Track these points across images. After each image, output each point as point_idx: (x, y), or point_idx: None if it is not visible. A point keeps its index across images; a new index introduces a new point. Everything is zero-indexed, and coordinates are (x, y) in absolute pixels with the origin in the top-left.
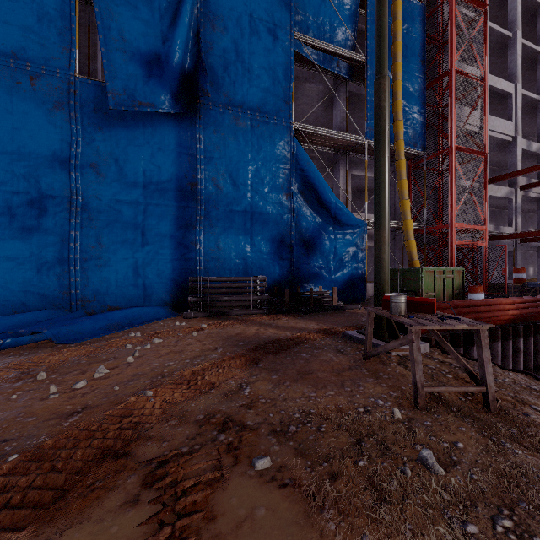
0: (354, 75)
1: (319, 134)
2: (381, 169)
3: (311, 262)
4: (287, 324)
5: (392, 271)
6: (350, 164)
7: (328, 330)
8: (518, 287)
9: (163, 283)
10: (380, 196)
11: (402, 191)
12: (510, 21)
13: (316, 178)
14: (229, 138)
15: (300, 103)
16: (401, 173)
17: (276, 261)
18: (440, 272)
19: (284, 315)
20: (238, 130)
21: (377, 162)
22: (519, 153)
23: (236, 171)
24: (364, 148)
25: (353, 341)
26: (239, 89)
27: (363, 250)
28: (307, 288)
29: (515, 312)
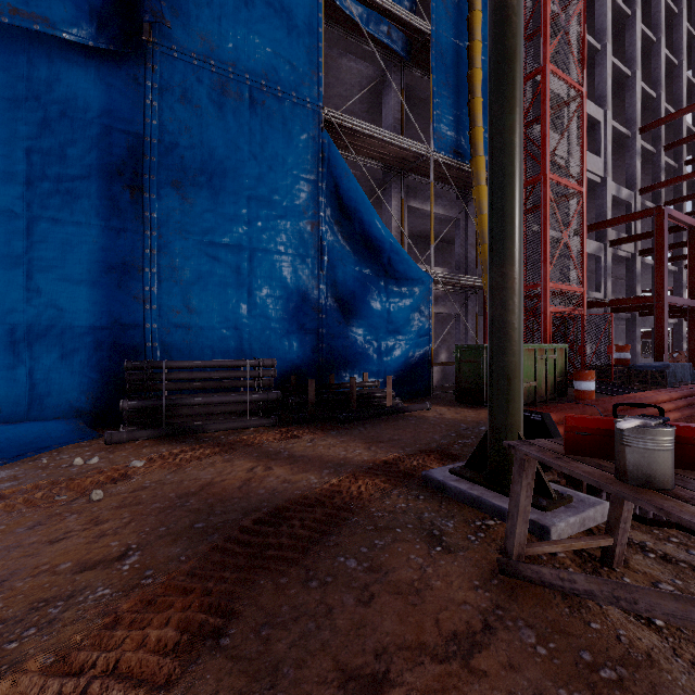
0: (413, 57)
1: (363, 134)
2: (508, 136)
3: (352, 335)
4: (311, 450)
5: (474, 349)
6: (406, 190)
7: (391, 464)
8: (623, 370)
9: (72, 374)
10: (504, 193)
11: (484, 232)
12: (599, 30)
13: (360, 199)
14: (210, 115)
15: (333, 94)
16: (481, 204)
17: (294, 332)
18: (541, 350)
19: (307, 429)
20: (226, 103)
21: (499, 123)
22: (609, 200)
23: (223, 175)
24: (428, 166)
25: (449, 495)
26: (228, 31)
27: (428, 317)
28: (345, 378)
29: (677, 415)
